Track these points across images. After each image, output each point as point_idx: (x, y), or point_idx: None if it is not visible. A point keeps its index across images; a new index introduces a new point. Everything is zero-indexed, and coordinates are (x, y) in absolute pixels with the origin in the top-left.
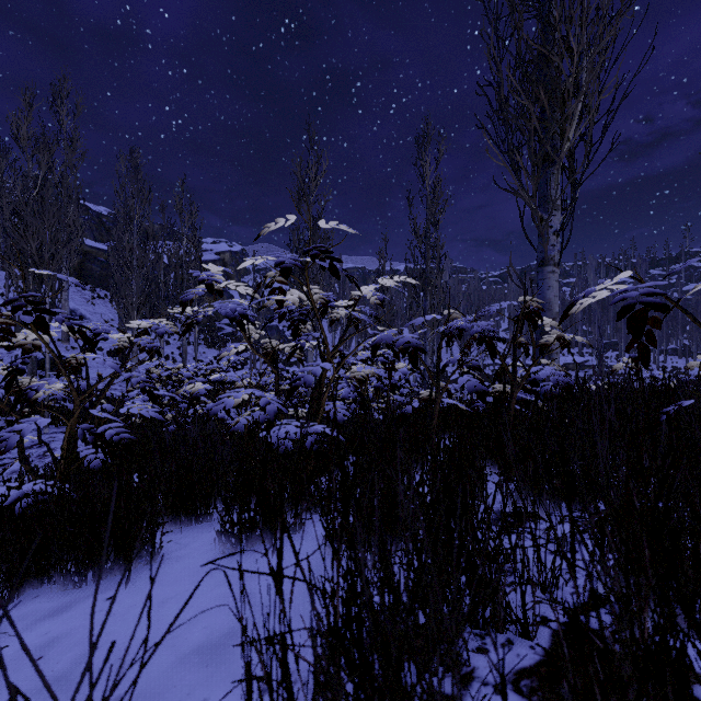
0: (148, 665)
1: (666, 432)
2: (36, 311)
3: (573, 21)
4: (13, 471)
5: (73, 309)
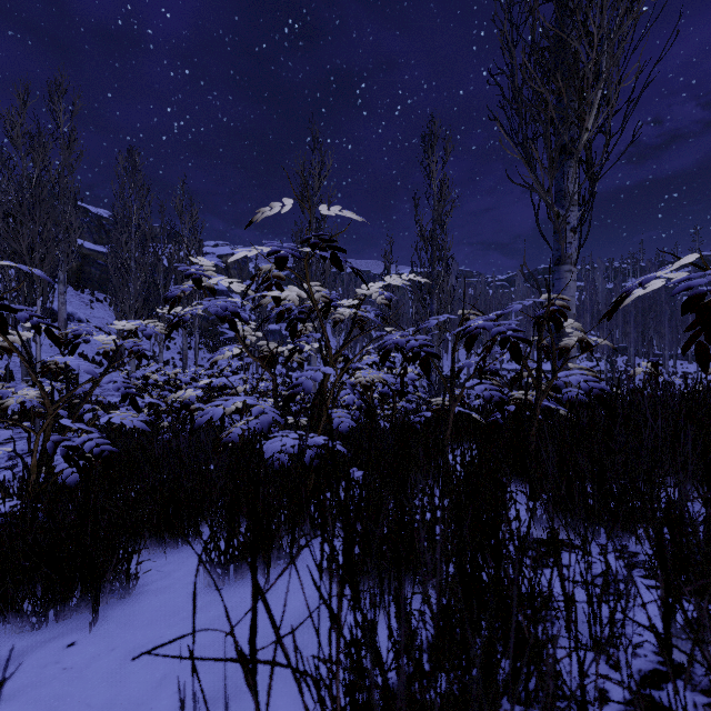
0: None
1: None
2: None
3: (593, 2)
4: None
5: (71, 313)
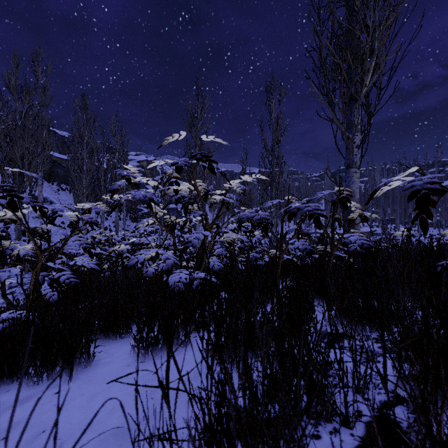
0: (79, 444)
1: (445, 279)
2: (9, 196)
3: (369, 7)
4: (4, 302)
5: (46, 197)
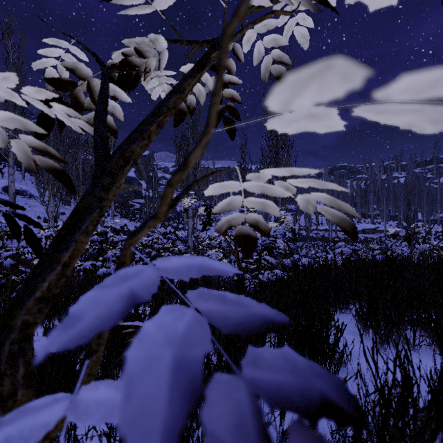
0: None
1: None
2: None
3: None
4: None
5: (25, 190)
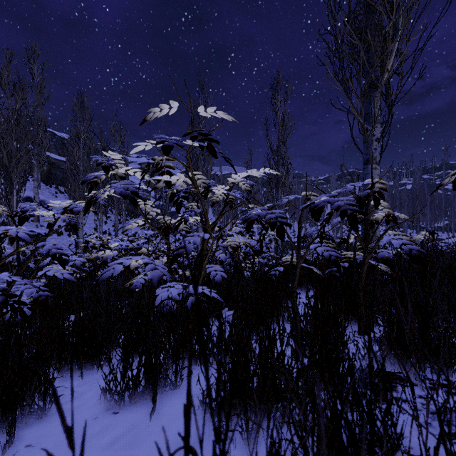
0: None
1: None
2: None
3: None
4: None
5: (43, 200)
